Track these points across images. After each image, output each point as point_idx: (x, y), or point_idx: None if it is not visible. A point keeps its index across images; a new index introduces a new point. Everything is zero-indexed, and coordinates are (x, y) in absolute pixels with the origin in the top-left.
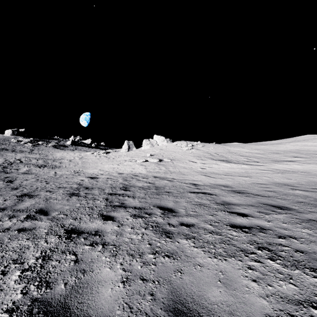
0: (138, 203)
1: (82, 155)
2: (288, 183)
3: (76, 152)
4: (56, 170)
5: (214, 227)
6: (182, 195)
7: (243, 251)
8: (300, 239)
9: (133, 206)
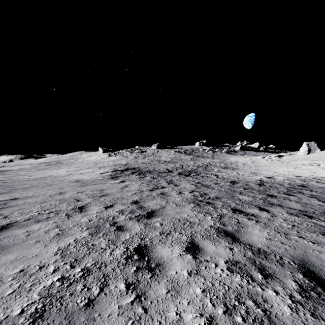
0: (315, 193)
1: (253, 159)
2: None
3: (246, 156)
4: (236, 171)
5: None
6: None
7: None
8: None
9: (310, 194)
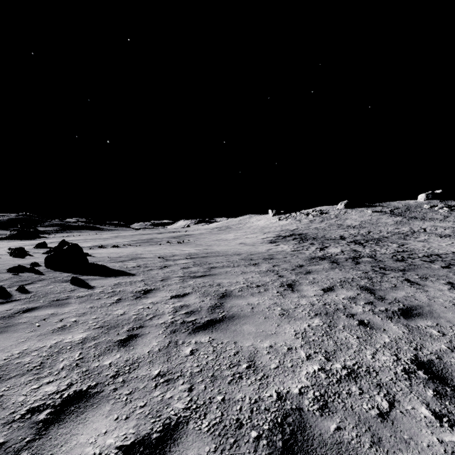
0: None
1: None
2: None
3: None
4: None
5: None
6: None
7: None
8: None
9: None
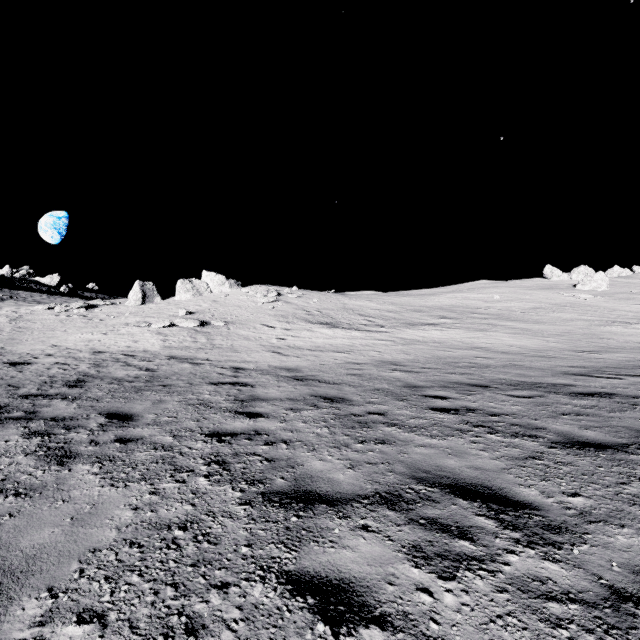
0: (72, 409)
1: (23, 312)
2: (399, 361)
3: (8, 304)
4: None
5: (176, 438)
6: (187, 389)
7: (176, 470)
8: (293, 444)
9: (52, 417)
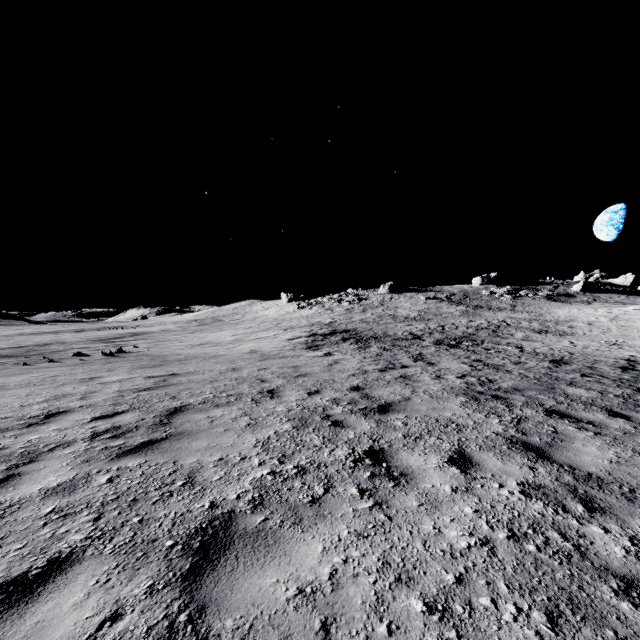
0: None
1: (616, 312)
2: None
3: (597, 306)
4: (569, 339)
5: None
6: None
7: None
8: None
9: None
